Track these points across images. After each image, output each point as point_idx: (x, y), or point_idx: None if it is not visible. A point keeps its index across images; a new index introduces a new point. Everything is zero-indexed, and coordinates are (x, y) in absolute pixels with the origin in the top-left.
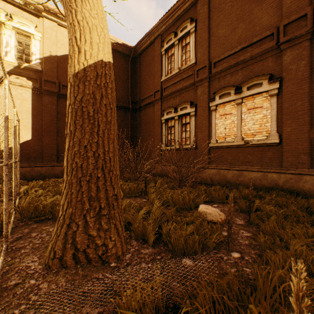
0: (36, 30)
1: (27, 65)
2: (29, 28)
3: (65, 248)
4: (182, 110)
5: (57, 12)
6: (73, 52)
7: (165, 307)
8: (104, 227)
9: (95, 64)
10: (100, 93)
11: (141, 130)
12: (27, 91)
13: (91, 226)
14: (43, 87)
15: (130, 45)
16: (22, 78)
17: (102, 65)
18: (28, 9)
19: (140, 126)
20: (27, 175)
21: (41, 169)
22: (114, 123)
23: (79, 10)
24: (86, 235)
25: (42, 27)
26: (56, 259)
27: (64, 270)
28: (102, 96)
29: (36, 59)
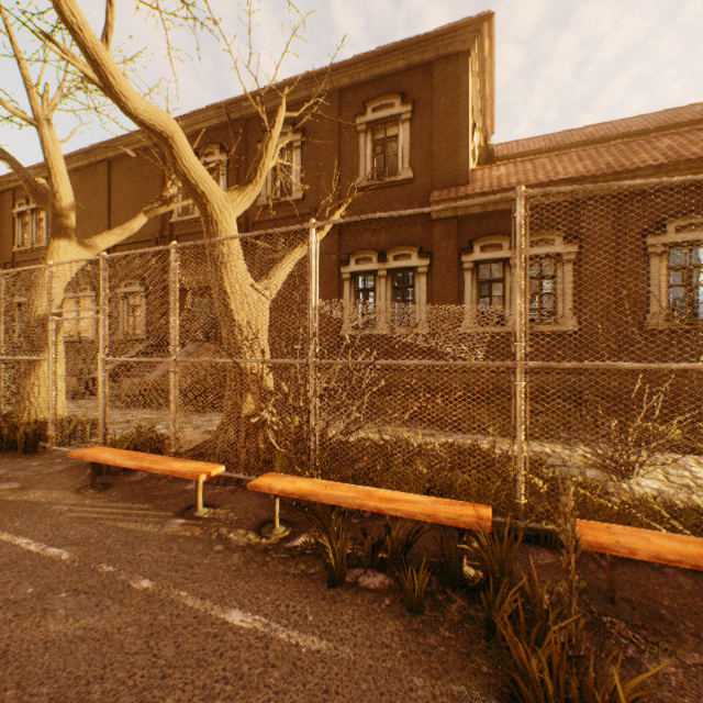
0: None
1: None
2: None
3: None
4: None
5: None
6: None
7: None
8: None
9: None
10: None
11: None
12: None
13: None
14: None
15: None
16: None
17: None
18: None
19: None
20: None
21: None
22: None
23: None
24: None
25: None
26: None
27: None
28: None
29: None
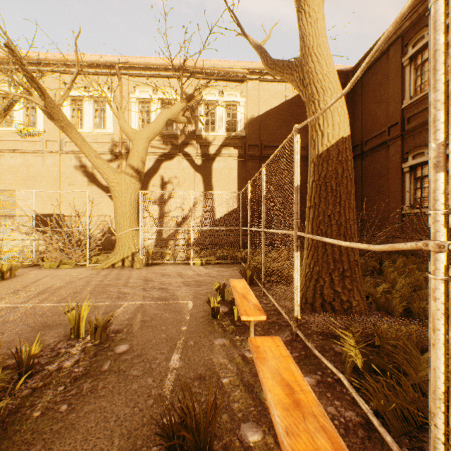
0: (241, 97)
1: (234, 135)
2: (235, 97)
3: (314, 297)
4: (446, 148)
5: (260, 69)
6: (316, 137)
7: (420, 352)
8: (347, 286)
9: (336, 142)
10: (341, 167)
11: (363, 186)
12: (234, 160)
13: (336, 283)
14: (247, 153)
15: (344, 67)
16: (230, 149)
17: (342, 142)
18: (234, 79)
19: (362, 180)
20: (234, 243)
21: (245, 238)
22: (353, 193)
23: (321, 99)
24: (331, 290)
25: (246, 90)
26: (307, 304)
27: (315, 313)
28: (342, 170)
29: (241, 126)
